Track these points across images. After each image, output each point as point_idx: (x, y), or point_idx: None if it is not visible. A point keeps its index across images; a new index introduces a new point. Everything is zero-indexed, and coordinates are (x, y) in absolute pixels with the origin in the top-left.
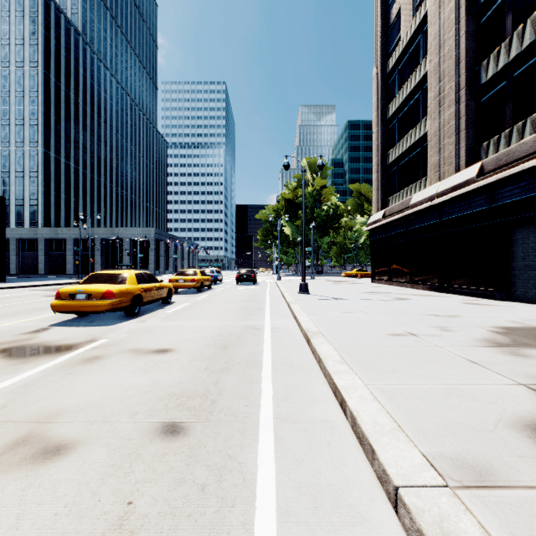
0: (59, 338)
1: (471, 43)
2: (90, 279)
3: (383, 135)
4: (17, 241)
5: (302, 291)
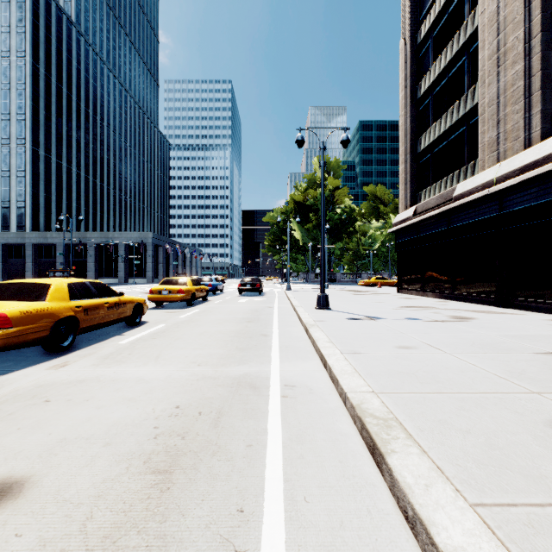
0: None
1: None
2: None
3: (412, 117)
4: (2, 247)
5: (321, 306)
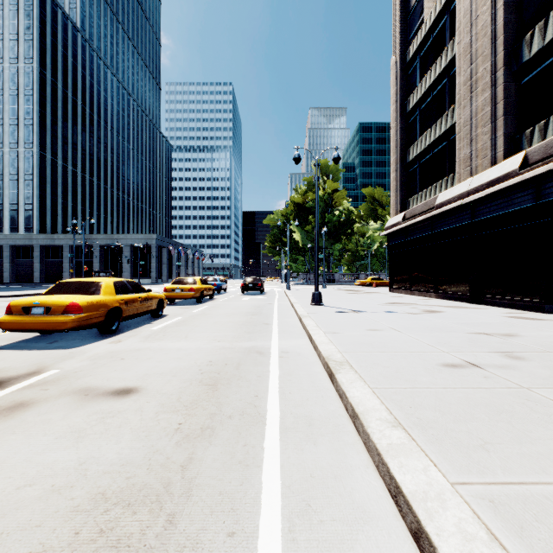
0: None
1: (510, 17)
2: (55, 288)
3: (402, 130)
4: (11, 248)
5: (315, 302)
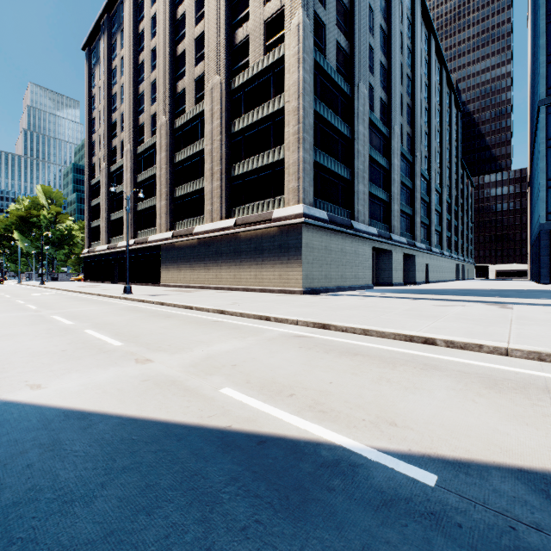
0: None
1: (109, 206)
2: None
3: (90, 213)
4: None
5: (42, 284)
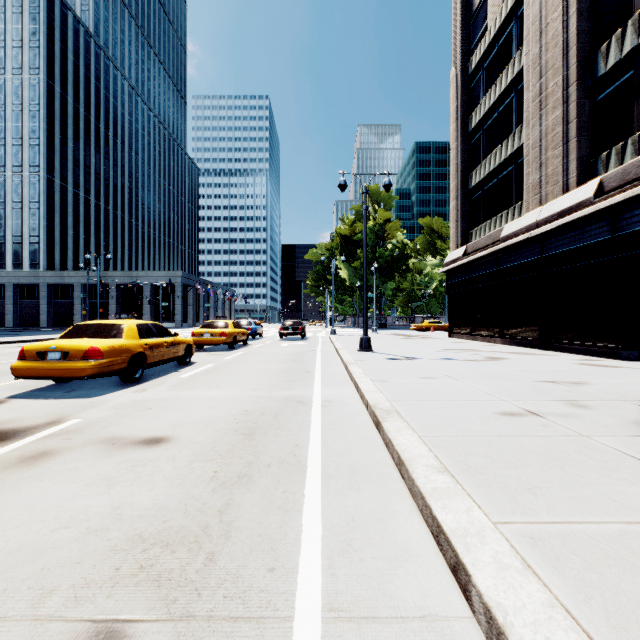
0: (8, 418)
1: (584, 25)
2: (72, 331)
3: (463, 152)
4: (14, 287)
5: (363, 348)
